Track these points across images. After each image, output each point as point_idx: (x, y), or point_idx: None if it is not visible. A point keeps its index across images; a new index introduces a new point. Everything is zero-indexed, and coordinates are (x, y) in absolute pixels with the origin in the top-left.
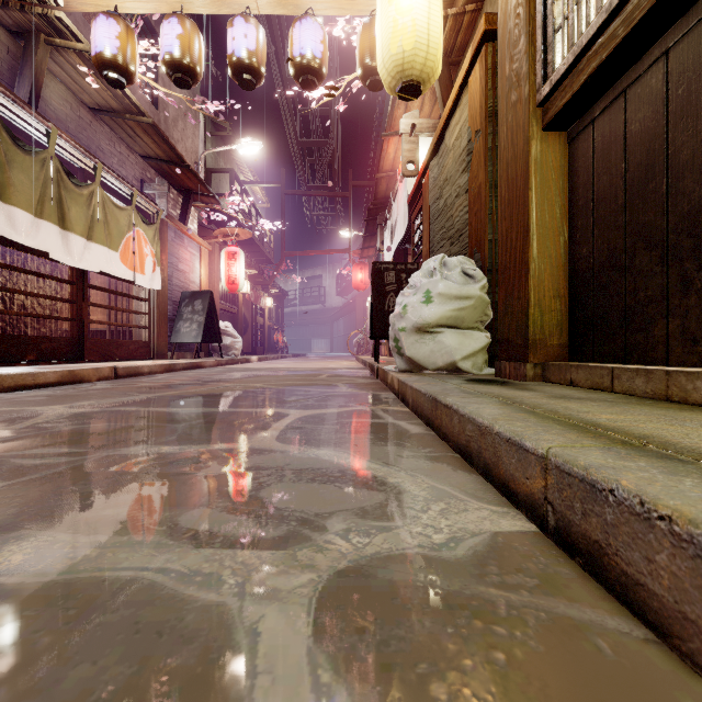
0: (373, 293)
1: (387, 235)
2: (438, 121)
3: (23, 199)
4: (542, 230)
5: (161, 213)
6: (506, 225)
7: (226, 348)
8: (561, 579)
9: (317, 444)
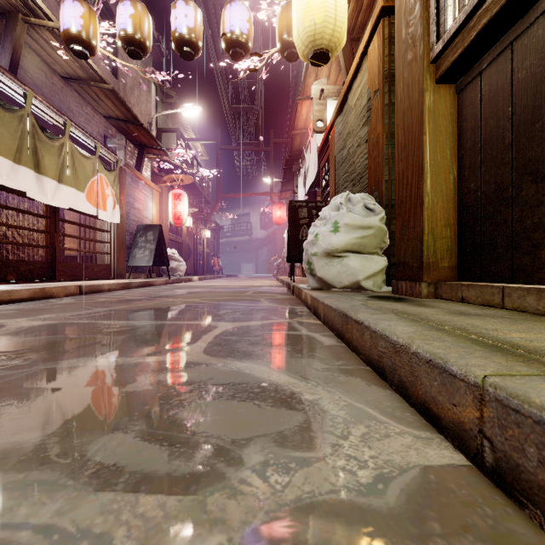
0: (289, 225)
1: (301, 180)
2: (342, 87)
3: (3, 148)
4: (434, 169)
5: (120, 162)
6: (402, 165)
7: (173, 270)
8: (519, 544)
9: (240, 357)
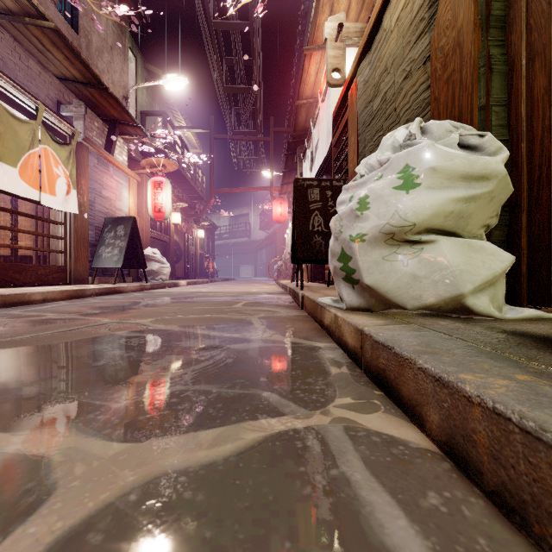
0: (295, 211)
1: (306, 164)
2: (366, 25)
3: None
4: None
5: (78, 135)
6: None
7: (154, 273)
8: None
9: None
